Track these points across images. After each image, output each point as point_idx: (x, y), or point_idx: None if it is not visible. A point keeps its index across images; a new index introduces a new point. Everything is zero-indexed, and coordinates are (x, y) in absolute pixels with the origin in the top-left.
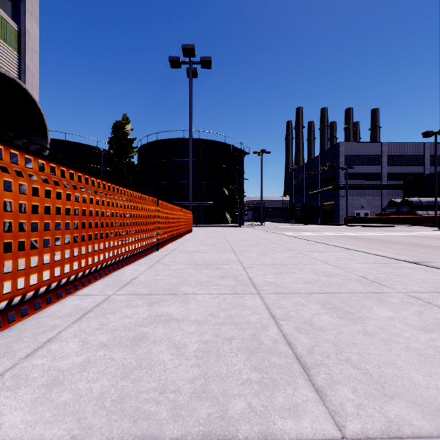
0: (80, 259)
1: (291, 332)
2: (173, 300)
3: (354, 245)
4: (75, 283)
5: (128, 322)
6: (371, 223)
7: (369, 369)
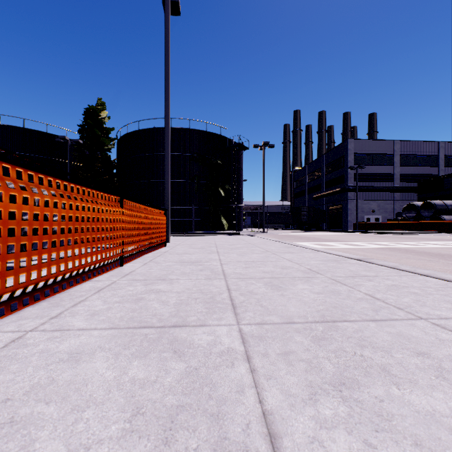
0: None
1: None
2: None
3: None
4: None
5: None
6: (387, 230)
7: None
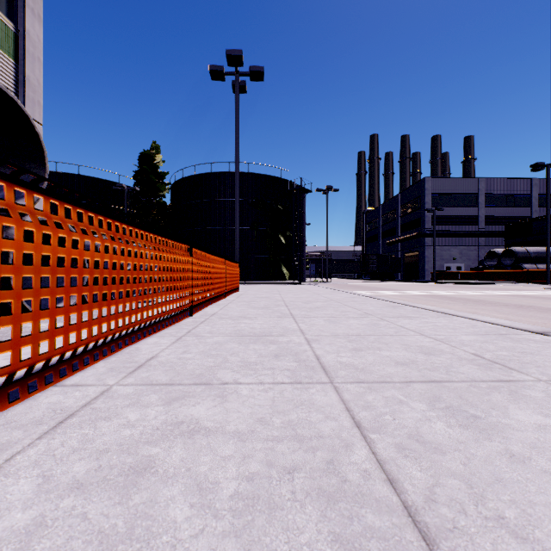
0: (68, 332)
1: (390, 455)
2: (204, 393)
3: (449, 307)
4: (60, 367)
5: (128, 436)
6: (465, 280)
7: (544, 541)
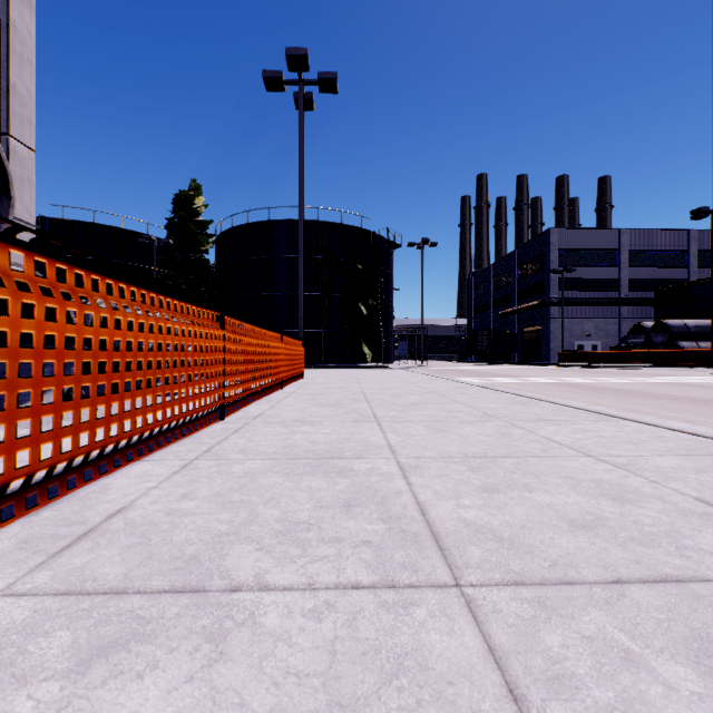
0: None
1: None
2: (180, 626)
3: (595, 402)
4: None
5: None
6: (603, 362)
7: None
